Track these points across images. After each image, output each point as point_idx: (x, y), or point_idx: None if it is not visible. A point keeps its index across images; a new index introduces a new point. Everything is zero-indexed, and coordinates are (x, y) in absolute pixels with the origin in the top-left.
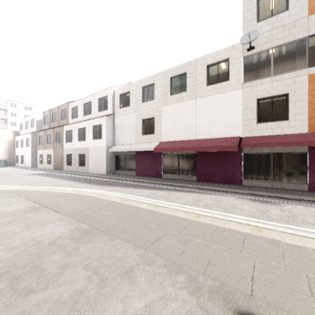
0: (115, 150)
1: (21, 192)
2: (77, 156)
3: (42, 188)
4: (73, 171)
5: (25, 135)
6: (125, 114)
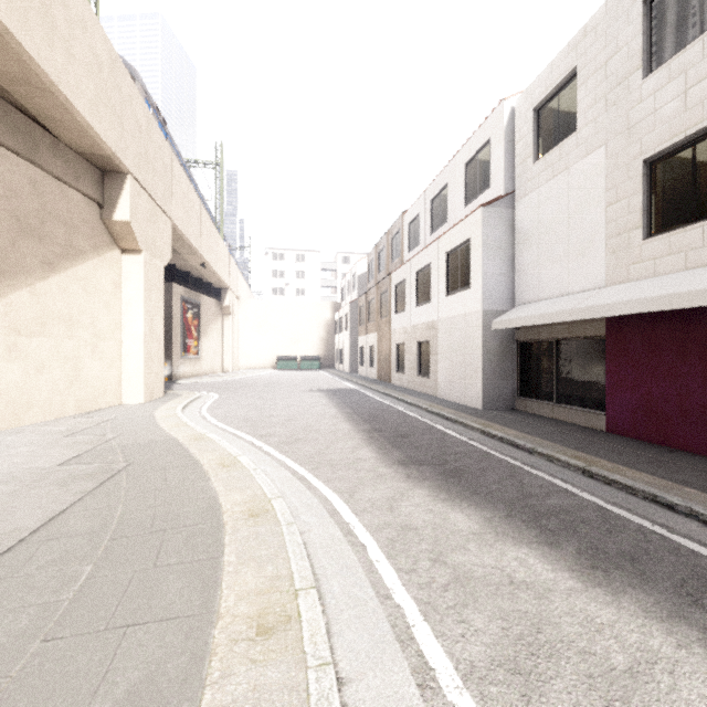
0: (513, 323)
1: (155, 459)
2: (414, 347)
3: (225, 448)
4: (406, 387)
5: (343, 307)
6: (554, 174)
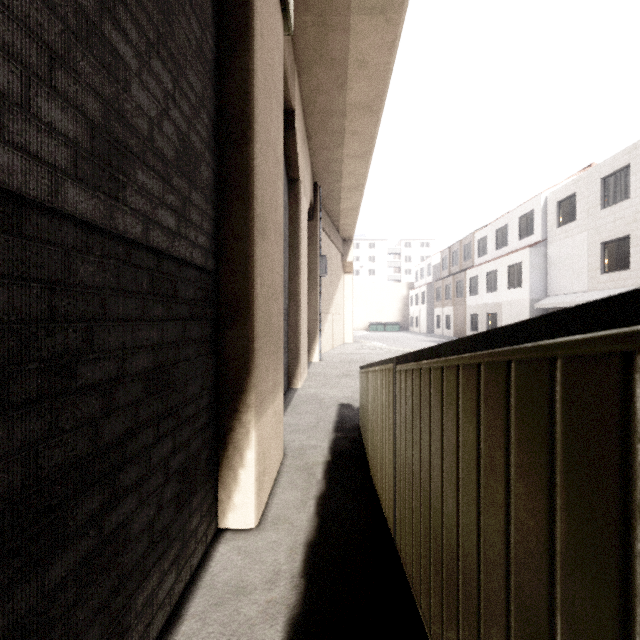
0: (545, 306)
1: None
2: (484, 316)
3: None
4: None
5: (420, 288)
6: (566, 237)
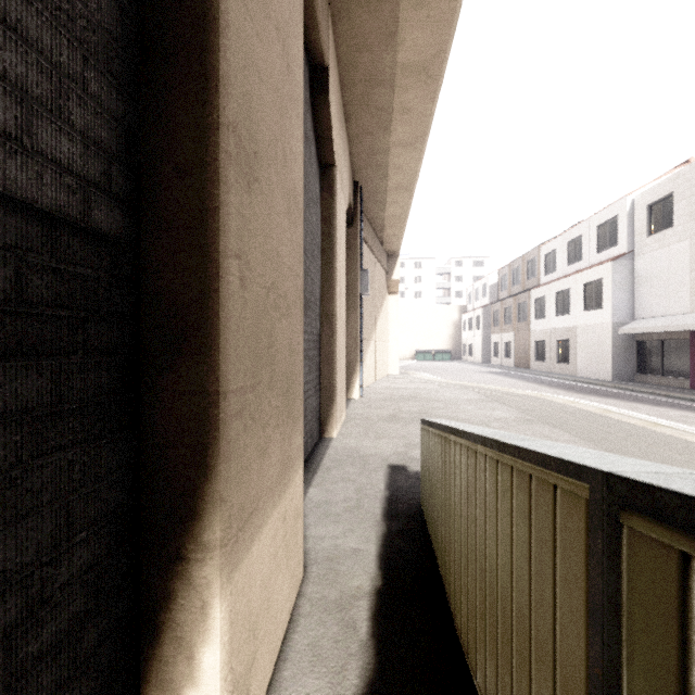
0: (633, 331)
1: (472, 388)
2: (554, 344)
3: (494, 386)
4: (546, 371)
5: (474, 311)
6: (660, 247)
